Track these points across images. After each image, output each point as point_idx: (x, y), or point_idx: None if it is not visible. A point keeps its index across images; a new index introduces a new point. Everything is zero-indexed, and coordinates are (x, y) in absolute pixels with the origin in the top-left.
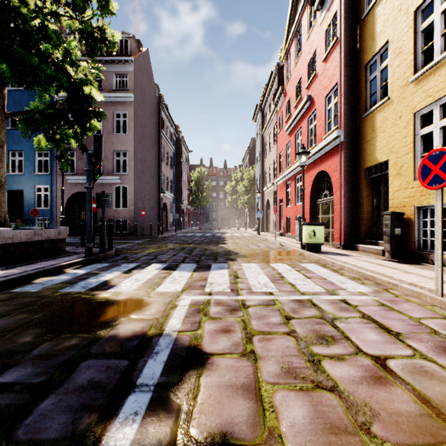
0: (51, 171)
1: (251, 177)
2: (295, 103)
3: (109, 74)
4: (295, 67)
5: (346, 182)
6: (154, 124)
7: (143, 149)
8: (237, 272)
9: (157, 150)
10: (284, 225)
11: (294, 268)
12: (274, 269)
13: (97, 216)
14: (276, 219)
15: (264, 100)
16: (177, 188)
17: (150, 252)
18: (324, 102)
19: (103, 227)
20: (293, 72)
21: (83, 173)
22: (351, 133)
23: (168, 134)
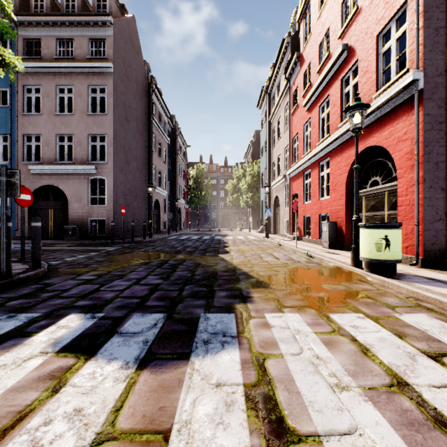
0: (10, 159)
1: (255, 172)
2: (320, 65)
3: (83, 39)
4: (319, 19)
5: (428, 157)
6: (142, 107)
7: (128, 134)
8: (269, 368)
9: (147, 139)
10: (301, 226)
11: (409, 341)
12: (360, 346)
13: (68, 215)
14: (288, 219)
15: (272, 80)
16: (172, 185)
17: (104, 272)
18: (375, 43)
19: (3, 232)
20: (314, 27)
21: (50, 161)
22: (436, 75)
23: (162, 122)
